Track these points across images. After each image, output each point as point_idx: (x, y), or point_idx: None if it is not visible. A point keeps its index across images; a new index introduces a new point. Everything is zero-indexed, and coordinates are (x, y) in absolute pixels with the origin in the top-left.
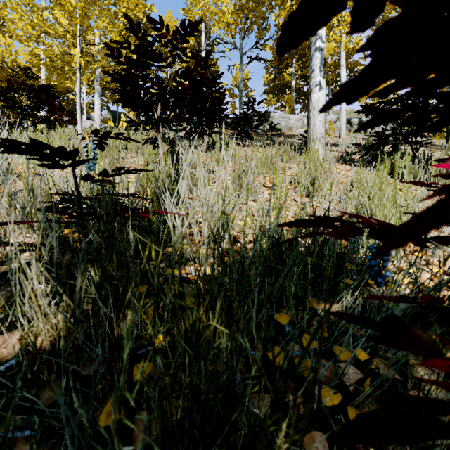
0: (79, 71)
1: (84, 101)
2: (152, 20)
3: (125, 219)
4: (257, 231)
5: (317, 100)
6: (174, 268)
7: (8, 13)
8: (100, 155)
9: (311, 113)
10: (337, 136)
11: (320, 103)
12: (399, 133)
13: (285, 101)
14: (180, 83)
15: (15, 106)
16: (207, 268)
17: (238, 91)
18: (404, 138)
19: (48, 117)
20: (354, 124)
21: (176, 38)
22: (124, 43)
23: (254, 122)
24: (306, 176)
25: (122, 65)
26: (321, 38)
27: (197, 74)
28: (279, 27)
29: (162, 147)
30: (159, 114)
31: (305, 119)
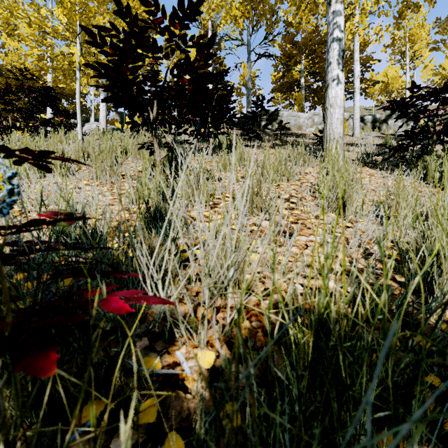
0: (79, 71)
1: (92, 103)
2: (144, 1)
3: (83, 276)
4: (291, 315)
5: (335, 97)
6: (157, 350)
7: (3, 10)
8: (95, 160)
9: (328, 111)
10: (350, 134)
11: (339, 100)
12: (432, 132)
13: (294, 99)
14: (178, 77)
15: (14, 109)
16: (207, 352)
17: (246, 89)
18: (437, 138)
19: (49, 119)
20: (368, 121)
21: (174, 22)
22: (111, 30)
23: (262, 121)
24: (331, 187)
25: (108, 56)
26: (339, 27)
27: (200, 66)
28: (288, 23)
29: (158, 153)
30: (156, 115)
31: (315, 118)
